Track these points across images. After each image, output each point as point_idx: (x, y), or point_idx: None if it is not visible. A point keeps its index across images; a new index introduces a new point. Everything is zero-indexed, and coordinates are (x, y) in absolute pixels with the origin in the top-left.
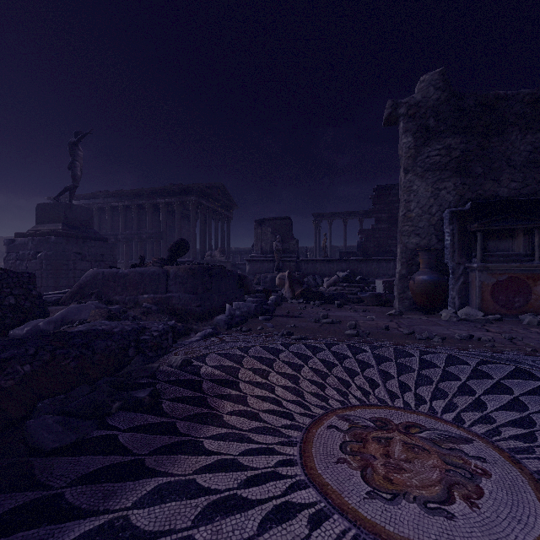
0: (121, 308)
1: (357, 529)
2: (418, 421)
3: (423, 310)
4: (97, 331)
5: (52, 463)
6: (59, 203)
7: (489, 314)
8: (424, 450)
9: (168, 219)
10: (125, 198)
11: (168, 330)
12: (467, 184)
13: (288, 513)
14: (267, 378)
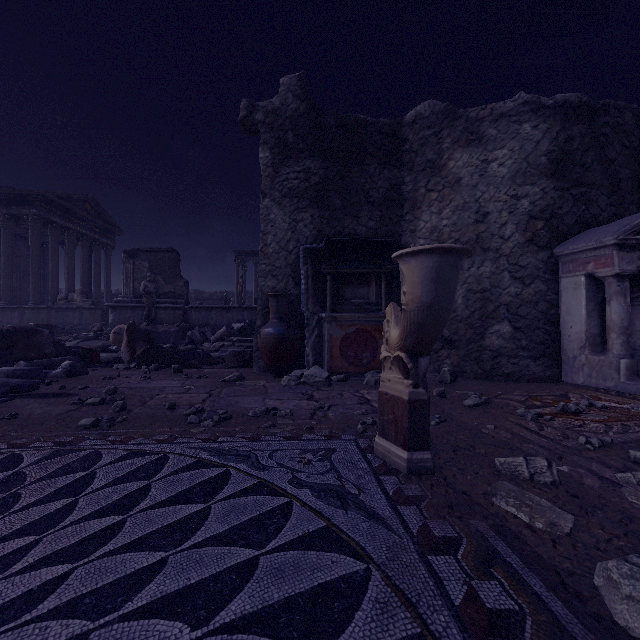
0: None
1: None
2: None
3: (272, 373)
4: None
5: None
6: None
7: (339, 373)
8: None
9: None
10: None
11: None
12: (325, 217)
13: None
14: None
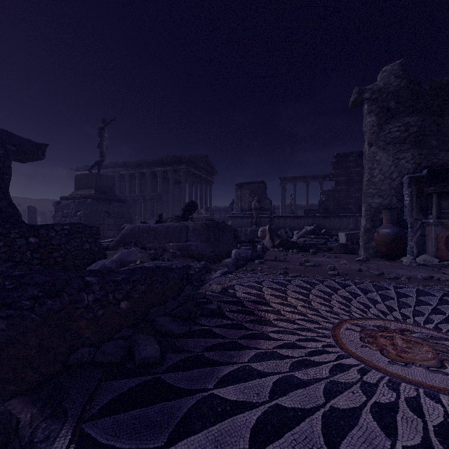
0: (156, 253)
1: (389, 376)
2: (408, 328)
3: (385, 257)
4: (162, 267)
5: (183, 341)
6: (92, 174)
7: (444, 260)
8: (418, 343)
9: (163, 184)
10: (130, 168)
11: (203, 268)
12: (423, 154)
13: (344, 368)
14: (287, 301)
